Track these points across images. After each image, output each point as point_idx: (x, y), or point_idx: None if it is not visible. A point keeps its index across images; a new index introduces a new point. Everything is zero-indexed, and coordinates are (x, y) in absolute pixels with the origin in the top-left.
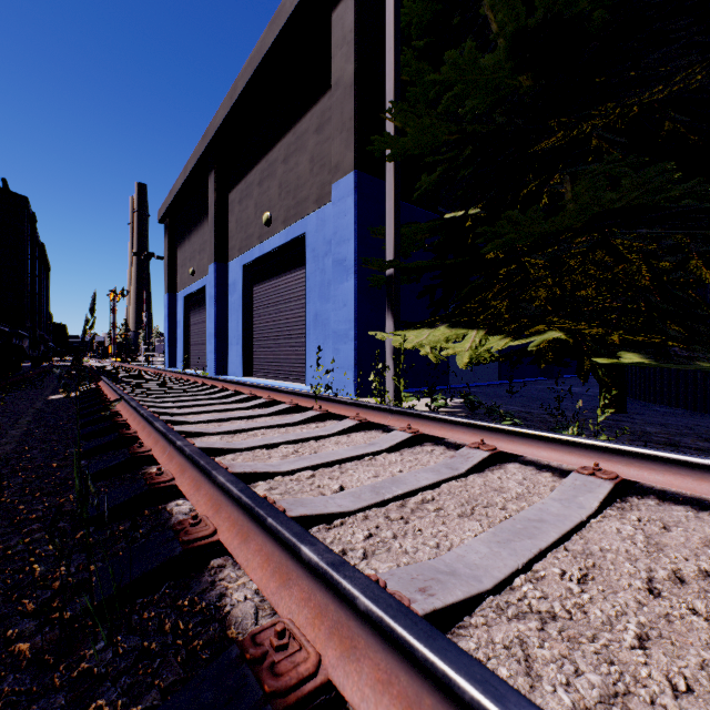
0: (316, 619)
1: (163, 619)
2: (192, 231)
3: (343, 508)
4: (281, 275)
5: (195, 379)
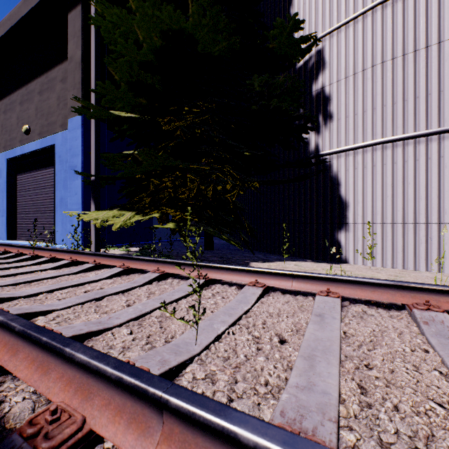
0: None
1: None
2: None
3: None
4: (38, 169)
5: None
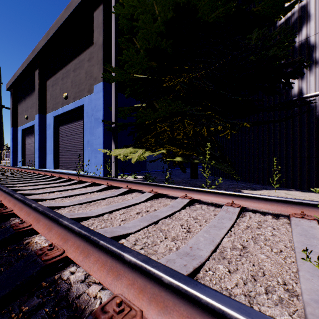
0: (34, 219)
1: None
2: (26, 96)
3: (64, 205)
4: (73, 122)
5: (25, 170)
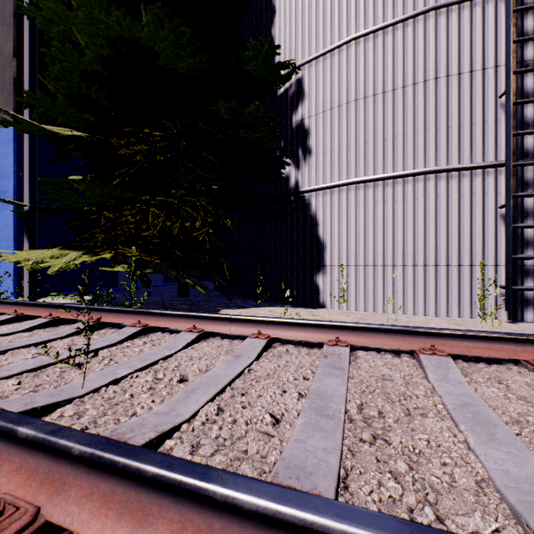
0: None
1: None
2: None
3: None
4: None
5: None
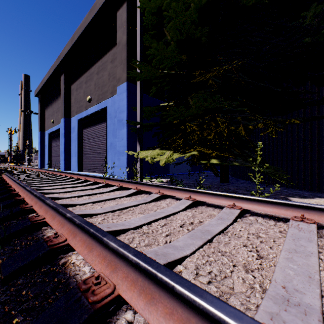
0: (69, 232)
1: (22, 242)
2: (53, 101)
3: (97, 212)
4: (96, 125)
5: (52, 172)
